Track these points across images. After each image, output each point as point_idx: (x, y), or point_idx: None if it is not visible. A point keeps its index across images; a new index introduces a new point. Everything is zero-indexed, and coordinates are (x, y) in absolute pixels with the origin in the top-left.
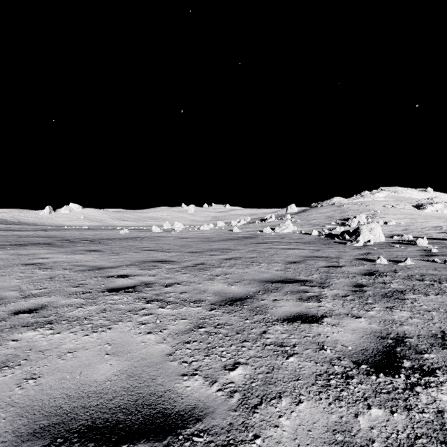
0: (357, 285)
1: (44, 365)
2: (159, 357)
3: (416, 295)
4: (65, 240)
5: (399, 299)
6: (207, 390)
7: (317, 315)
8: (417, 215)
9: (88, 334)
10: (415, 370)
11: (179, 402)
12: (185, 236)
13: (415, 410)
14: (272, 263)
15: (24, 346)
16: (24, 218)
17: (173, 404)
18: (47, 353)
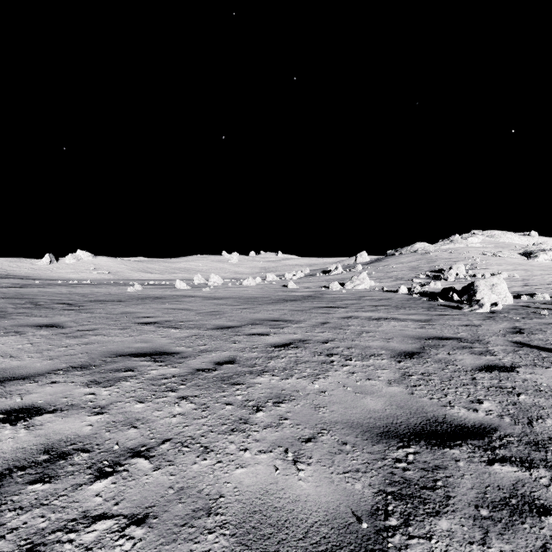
0: None
1: None
2: None
3: None
4: (29, 304)
5: None
6: None
7: None
8: (529, 265)
9: None
10: None
11: None
12: (219, 295)
13: None
14: (369, 358)
15: None
16: (16, 270)
17: None
18: None
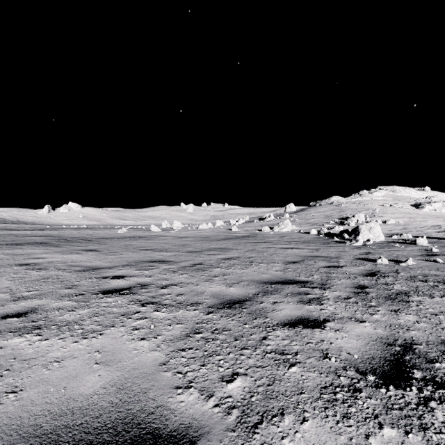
0: (360, 286)
1: (27, 376)
2: (152, 367)
3: (421, 297)
4: (62, 239)
5: (403, 301)
6: (203, 405)
7: (319, 319)
8: (415, 214)
9: (77, 341)
10: (427, 382)
11: (171, 420)
12: (183, 235)
13: (431, 430)
14: (271, 263)
15: (8, 355)
16: (23, 218)
17: (165, 423)
18: (32, 363)
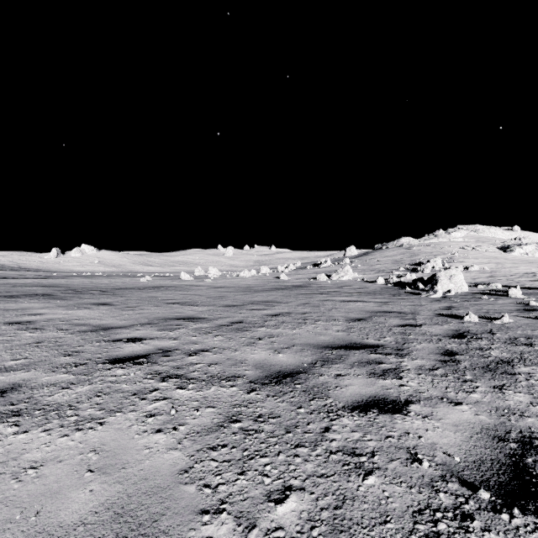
0: (447, 352)
1: None
2: (168, 477)
3: (529, 367)
4: (70, 290)
5: (507, 373)
6: None
7: (399, 400)
8: (503, 259)
9: (68, 434)
10: None
11: None
12: (221, 285)
13: None
14: (331, 321)
15: None
16: (26, 263)
17: None
18: None
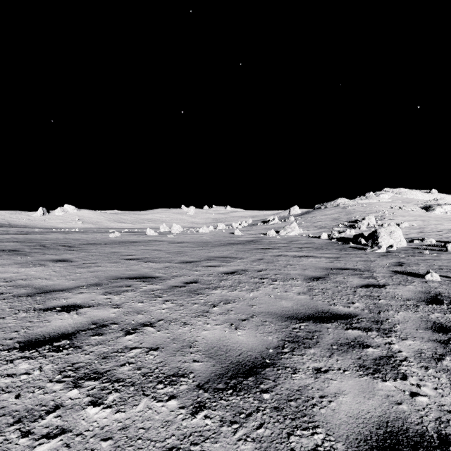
0: (437, 326)
1: None
2: None
3: None
4: (39, 246)
5: None
6: None
7: (428, 432)
8: (427, 217)
9: None
10: None
11: None
12: (181, 240)
13: None
14: (289, 280)
15: None
16: (16, 220)
17: None
18: None
